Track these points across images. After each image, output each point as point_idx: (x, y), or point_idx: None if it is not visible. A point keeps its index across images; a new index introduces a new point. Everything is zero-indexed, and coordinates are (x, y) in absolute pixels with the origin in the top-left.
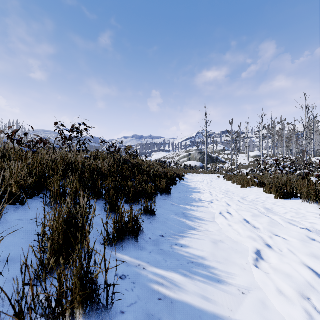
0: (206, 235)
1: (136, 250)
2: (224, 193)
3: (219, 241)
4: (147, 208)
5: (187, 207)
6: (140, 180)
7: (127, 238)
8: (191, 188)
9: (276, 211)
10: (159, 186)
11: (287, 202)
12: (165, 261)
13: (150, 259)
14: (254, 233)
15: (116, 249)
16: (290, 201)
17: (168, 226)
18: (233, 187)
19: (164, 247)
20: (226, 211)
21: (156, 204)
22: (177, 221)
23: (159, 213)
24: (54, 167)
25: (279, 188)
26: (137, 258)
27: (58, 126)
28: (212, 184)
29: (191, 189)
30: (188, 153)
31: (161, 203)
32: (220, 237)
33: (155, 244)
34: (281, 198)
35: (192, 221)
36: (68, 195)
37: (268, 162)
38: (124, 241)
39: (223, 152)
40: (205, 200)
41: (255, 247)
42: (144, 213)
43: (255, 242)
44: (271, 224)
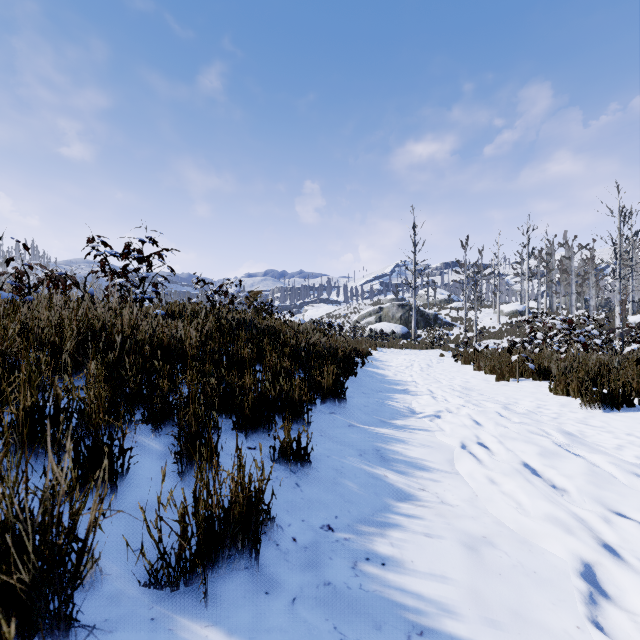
0: (442, 518)
1: (252, 594)
2: (463, 395)
3: (482, 540)
4: (289, 446)
5: (385, 433)
6: (274, 369)
7: (225, 555)
8: (389, 381)
9: (594, 441)
10: (319, 381)
11: (614, 418)
12: (340, 636)
13: (292, 636)
14: (565, 512)
15: (186, 600)
16: (619, 416)
17: (342, 494)
18: (479, 379)
19: (335, 570)
20: (478, 442)
21: (312, 427)
22: (364, 475)
23: (320, 453)
24: (54, 340)
25: (588, 384)
26: (250, 634)
27: (94, 246)
28: (431, 373)
29: (388, 385)
30: (378, 306)
31: (323, 424)
32: (480, 524)
33: (308, 563)
34: (597, 407)
35: (401, 473)
36: (7, 444)
37: (540, 325)
38: (217, 566)
39: (448, 305)
40: (424, 413)
41: (583, 563)
42: (280, 457)
43: (579, 544)
44: (601, 483)
